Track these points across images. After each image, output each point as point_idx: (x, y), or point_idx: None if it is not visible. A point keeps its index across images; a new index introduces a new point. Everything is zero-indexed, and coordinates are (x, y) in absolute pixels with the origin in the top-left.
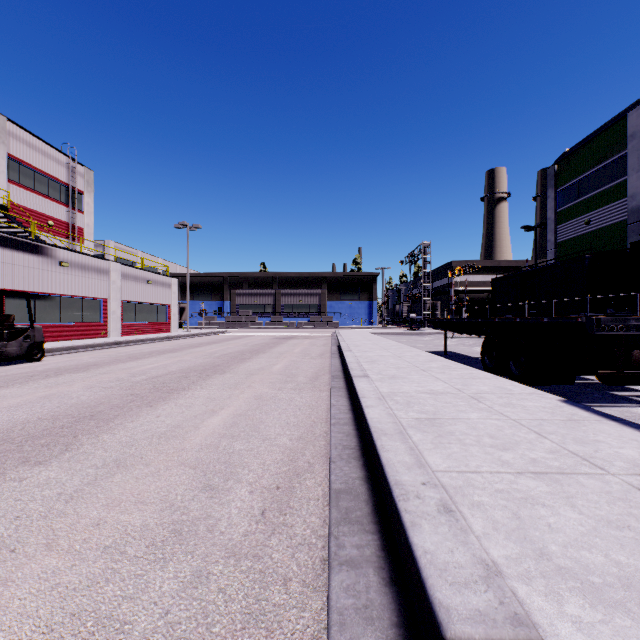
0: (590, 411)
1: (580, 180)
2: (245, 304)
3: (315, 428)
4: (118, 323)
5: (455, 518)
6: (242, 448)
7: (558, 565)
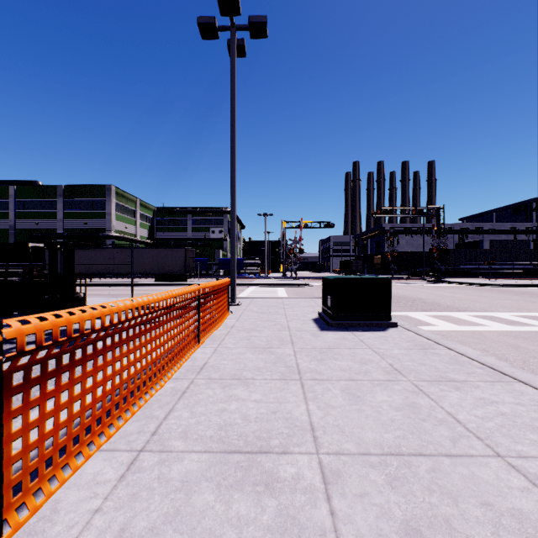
0: None
1: None
2: None
3: None
4: None
5: None
6: None
7: None
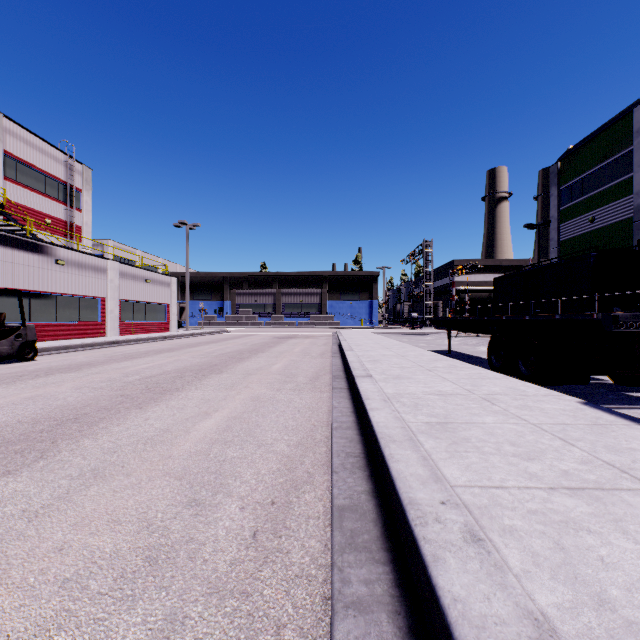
0: (615, 414)
1: (584, 177)
2: (245, 304)
3: (315, 432)
4: (116, 322)
5: (486, 550)
6: (235, 455)
7: (626, 619)
